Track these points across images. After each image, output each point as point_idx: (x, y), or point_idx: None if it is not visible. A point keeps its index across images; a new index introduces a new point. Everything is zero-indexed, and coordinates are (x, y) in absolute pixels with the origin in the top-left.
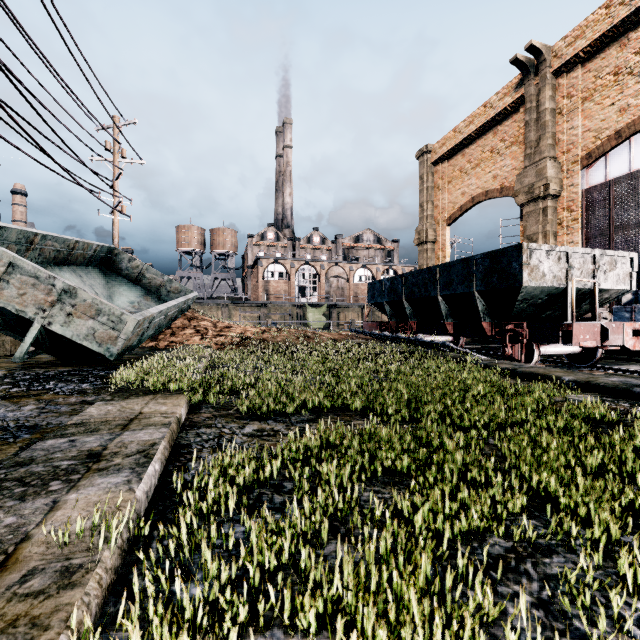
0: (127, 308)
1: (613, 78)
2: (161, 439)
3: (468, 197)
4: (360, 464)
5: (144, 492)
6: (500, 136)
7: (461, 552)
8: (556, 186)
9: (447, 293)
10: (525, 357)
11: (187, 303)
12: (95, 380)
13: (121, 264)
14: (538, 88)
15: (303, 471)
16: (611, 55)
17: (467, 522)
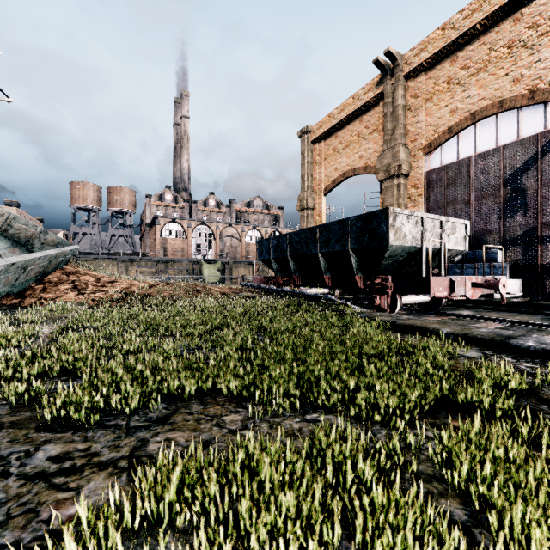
0: None
1: (446, 86)
2: None
3: (340, 172)
4: None
5: None
6: (365, 124)
7: None
8: (406, 167)
9: (326, 251)
10: (390, 306)
11: (63, 256)
12: None
13: None
14: (393, 87)
15: None
16: (445, 68)
17: None
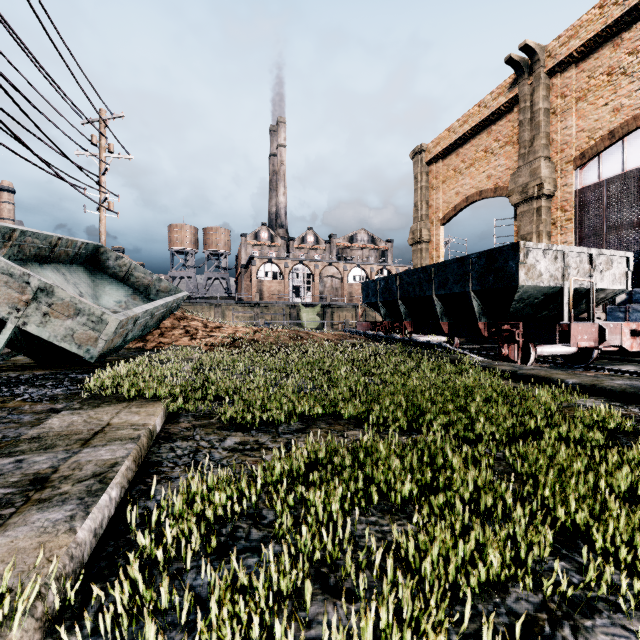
0: (113, 308)
1: (606, 78)
2: (124, 458)
3: (462, 197)
4: (354, 488)
5: (90, 531)
6: (494, 136)
7: (480, 612)
8: (550, 186)
9: (442, 293)
10: (521, 358)
11: (176, 303)
12: (70, 384)
13: (108, 262)
14: (532, 88)
15: (287, 498)
16: (604, 55)
17: (485, 569)
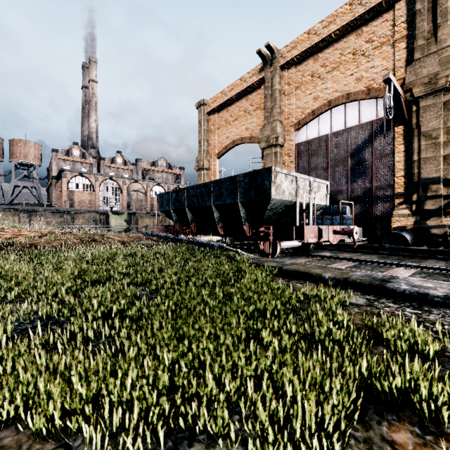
0: None
1: (311, 78)
2: None
3: (230, 140)
4: None
5: None
6: (250, 102)
7: None
8: (282, 139)
9: (219, 203)
10: (272, 251)
11: None
12: None
13: None
14: (272, 75)
15: None
16: (310, 64)
17: None
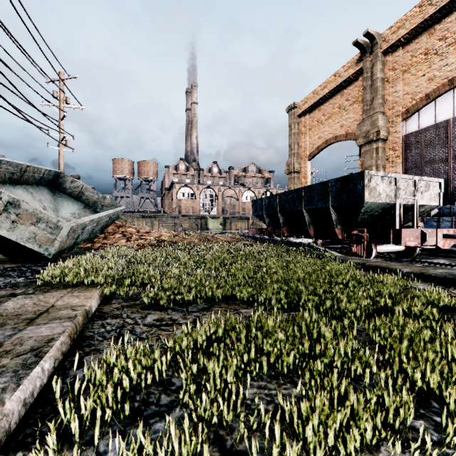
0: (69, 218)
1: (424, 57)
2: (60, 334)
3: (323, 140)
4: (247, 358)
5: (19, 401)
6: (345, 97)
7: None
8: (384, 132)
9: (309, 207)
10: (366, 254)
11: (116, 214)
12: (31, 275)
13: (65, 184)
14: (372, 63)
15: (192, 367)
16: (422, 40)
17: (360, 431)
